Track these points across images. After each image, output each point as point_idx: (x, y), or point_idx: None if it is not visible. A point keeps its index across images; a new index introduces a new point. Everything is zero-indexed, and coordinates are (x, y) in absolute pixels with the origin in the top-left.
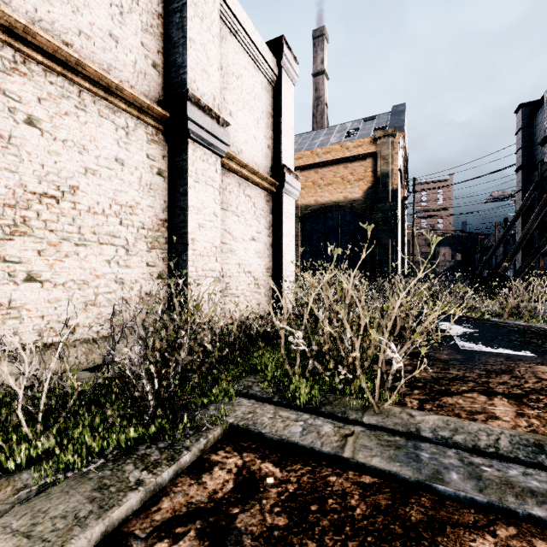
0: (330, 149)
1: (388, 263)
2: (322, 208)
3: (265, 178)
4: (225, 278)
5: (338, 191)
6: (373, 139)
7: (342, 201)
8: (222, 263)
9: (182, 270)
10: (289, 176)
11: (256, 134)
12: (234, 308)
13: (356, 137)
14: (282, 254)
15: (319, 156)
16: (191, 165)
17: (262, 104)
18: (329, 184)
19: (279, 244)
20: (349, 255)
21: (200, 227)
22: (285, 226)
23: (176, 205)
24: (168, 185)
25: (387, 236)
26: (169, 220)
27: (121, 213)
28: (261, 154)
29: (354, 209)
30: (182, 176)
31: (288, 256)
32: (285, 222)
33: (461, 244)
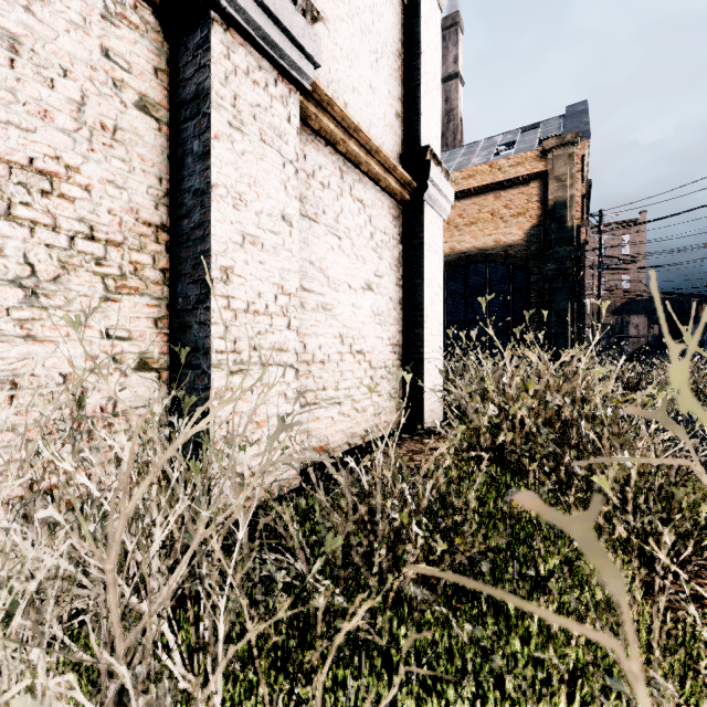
0: (473, 172)
1: (566, 338)
2: (461, 259)
3: (392, 167)
4: (311, 365)
5: (485, 232)
6: (541, 152)
7: (491, 247)
8: (305, 334)
9: (197, 348)
10: (435, 170)
11: (375, 82)
12: (331, 429)
13: (512, 153)
14: (422, 318)
15: (456, 183)
16: (218, 81)
17: (386, 29)
18: (472, 223)
19: (415, 299)
20: (502, 326)
21: (246, 243)
22: (428, 266)
23: (185, 187)
24: (170, 142)
25: (564, 297)
26: (172, 225)
27: (8, 185)
28: (382, 124)
29: (510, 259)
30: (197, 110)
31: (432, 323)
32: (426, 258)
33: (664, 310)
